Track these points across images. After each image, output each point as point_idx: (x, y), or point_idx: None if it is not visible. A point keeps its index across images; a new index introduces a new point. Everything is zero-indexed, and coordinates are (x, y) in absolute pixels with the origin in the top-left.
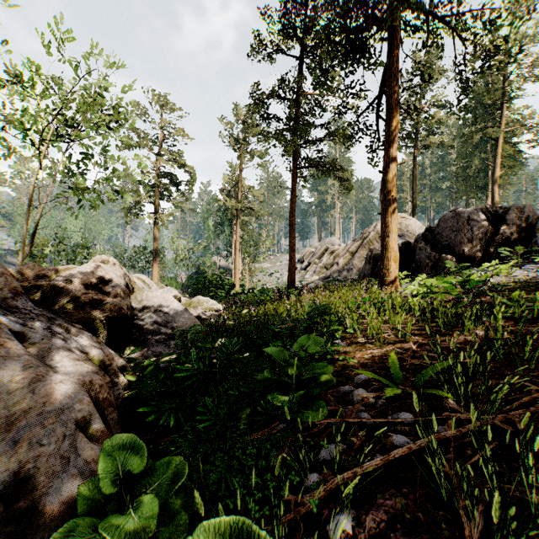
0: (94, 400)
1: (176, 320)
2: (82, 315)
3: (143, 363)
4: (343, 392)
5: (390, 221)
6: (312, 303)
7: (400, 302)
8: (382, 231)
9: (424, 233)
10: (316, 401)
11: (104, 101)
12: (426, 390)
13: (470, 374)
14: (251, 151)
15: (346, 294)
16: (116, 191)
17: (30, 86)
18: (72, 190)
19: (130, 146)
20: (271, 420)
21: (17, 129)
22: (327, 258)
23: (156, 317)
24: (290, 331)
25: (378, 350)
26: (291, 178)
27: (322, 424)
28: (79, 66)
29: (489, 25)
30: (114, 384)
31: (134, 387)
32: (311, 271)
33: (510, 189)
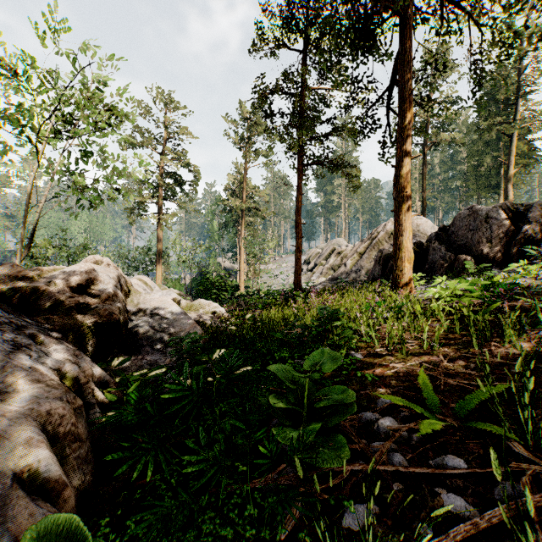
0: (52, 436)
1: (174, 325)
2: (67, 321)
3: (130, 377)
4: (365, 421)
5: (404, 218)
6: (322, 308)
7: (418, 307)
8: (395, 229)
9: (438, 233)
10: (333, 434)
11: (105, 97)
12: (475, 423)
13: (527, 401)
14: (256, 150)
15: (357, 297)
16: (116, 190)
17: (26, 79)
18: (72, 189)
19: (133, 145)
20: (277, 458)
21: (12, 125)
22: (334, 260)
23: (152, 321)
24: (297, 339)
25: (401, 364)
26: (298, 175)
27: (345, 472)
28: (77, 58)
29: (512, 7)
30: (90, 406)
31: (116, 408)
32: (317, 273)
33: (523, 188)
